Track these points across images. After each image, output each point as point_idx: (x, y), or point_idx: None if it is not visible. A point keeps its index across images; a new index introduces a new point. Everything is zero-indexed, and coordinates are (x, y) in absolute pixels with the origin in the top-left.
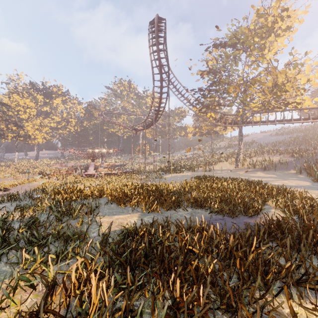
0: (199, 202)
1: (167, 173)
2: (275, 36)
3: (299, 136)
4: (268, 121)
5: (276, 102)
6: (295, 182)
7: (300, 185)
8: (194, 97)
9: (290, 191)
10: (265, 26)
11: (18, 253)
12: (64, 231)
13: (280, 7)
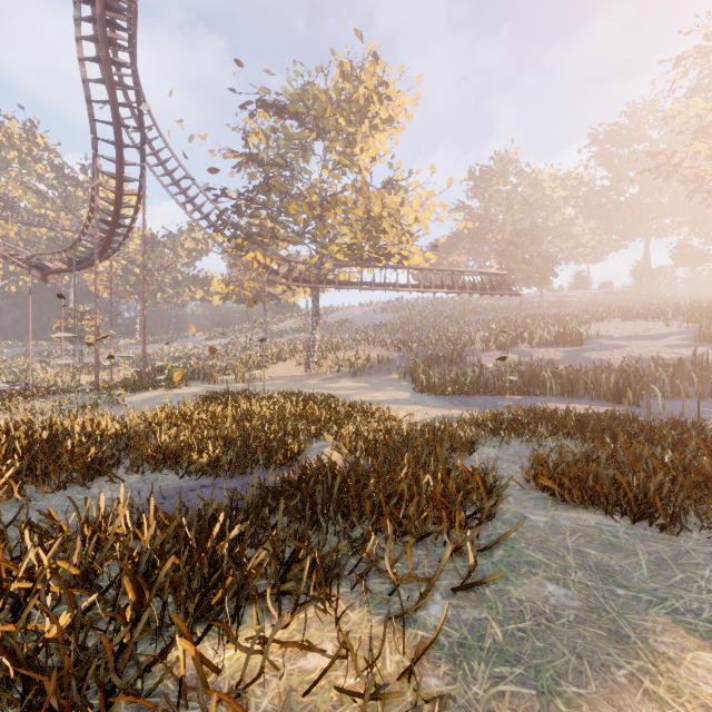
0: (169, 454)
1: (137, 391)
2: (371, 126)
3: (414, 316)
4: (361, 283)
5: (372, 248)
6: (391, 394)
7: (395, 399)
8: (219, 210)
9: (369, 410)
10: (355, 101)
11: None
12: None
13: (377, 76)
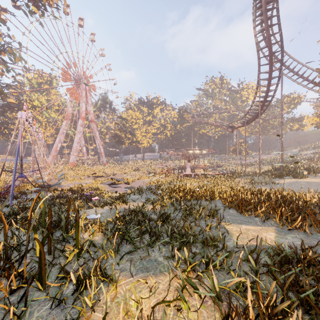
0: None
1: (280, 178)
2: None
3: None
4: None
5: None
6: None
7: None
8: None
9: None
10: None
11: (170, 248)
12: (198, 233)
13: None
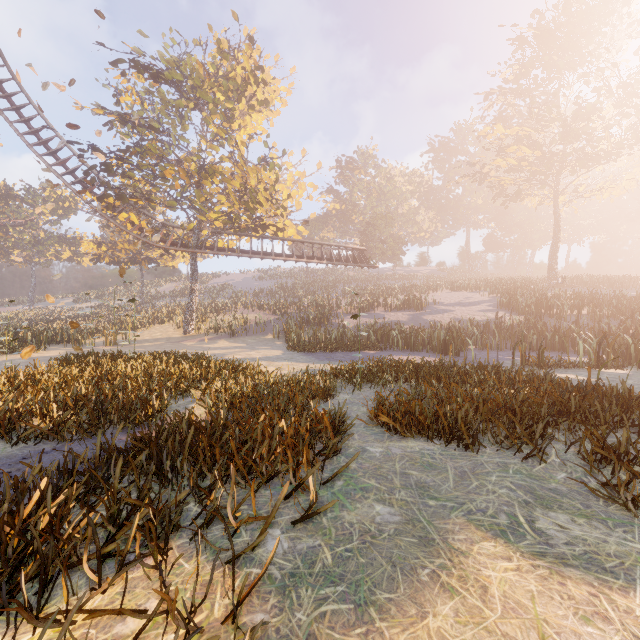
0: (1, 420)
1: None
2: (249, 105)
3: (290, 283)
4: (239, 250)
5: (249, 218)
6: (265, 352)
7: (268, 356)
8: (88, 166)
9: (240, 366)
10: (233, 79)
11: None
12: None
13: (254, 60)
